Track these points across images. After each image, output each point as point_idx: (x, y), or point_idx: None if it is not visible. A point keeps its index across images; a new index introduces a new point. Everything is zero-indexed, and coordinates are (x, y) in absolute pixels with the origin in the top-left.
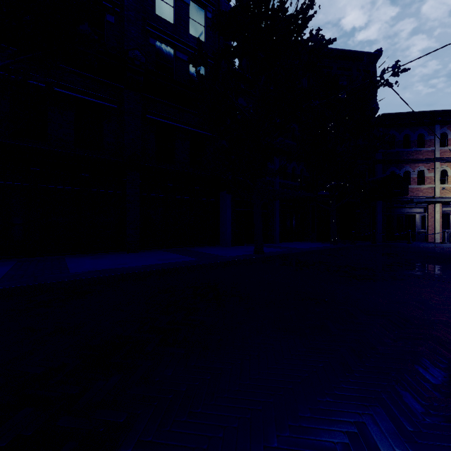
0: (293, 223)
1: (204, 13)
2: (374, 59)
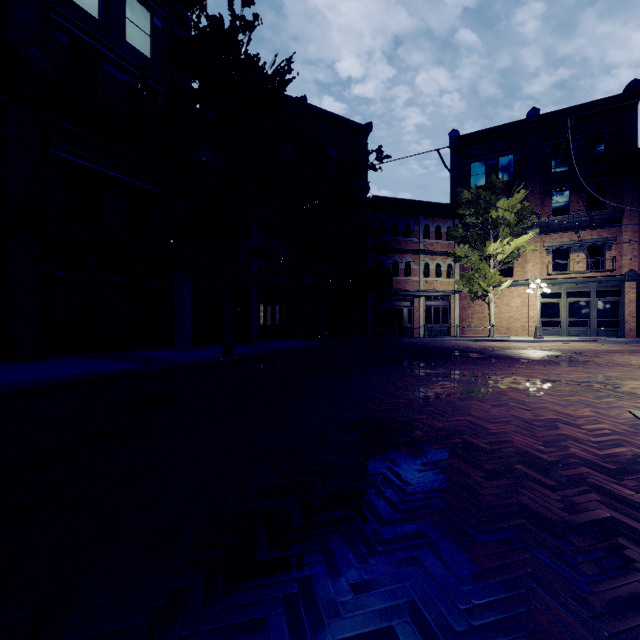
0: (276, 316)
1: (149, 16)
2: (365, 133)
